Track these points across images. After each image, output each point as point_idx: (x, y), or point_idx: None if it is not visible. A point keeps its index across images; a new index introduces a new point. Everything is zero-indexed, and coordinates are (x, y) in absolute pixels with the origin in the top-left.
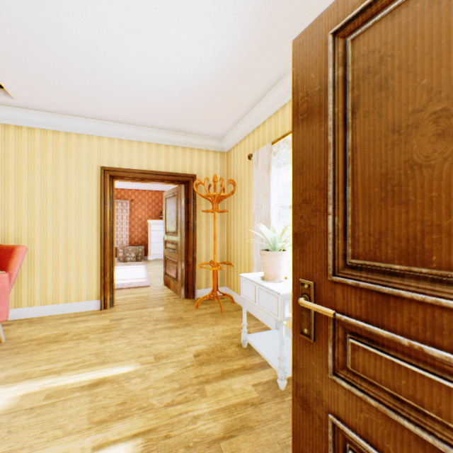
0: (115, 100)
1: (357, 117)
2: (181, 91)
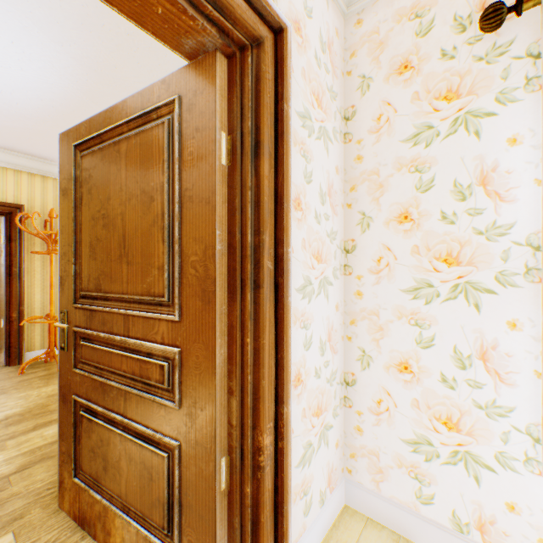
0: None
1: (83, 205)
2: None
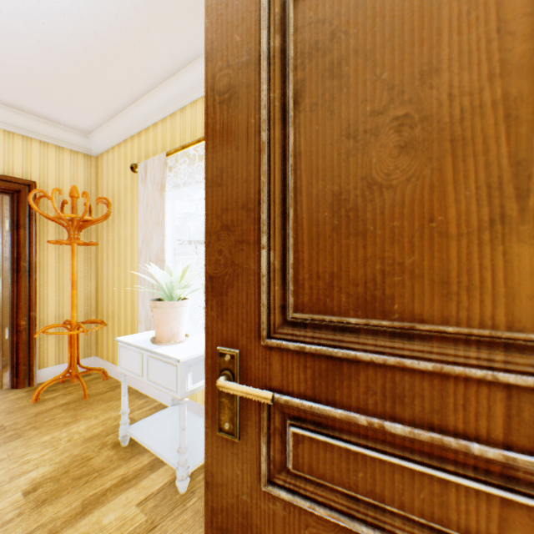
0: None
1: (302, 109)
2: None
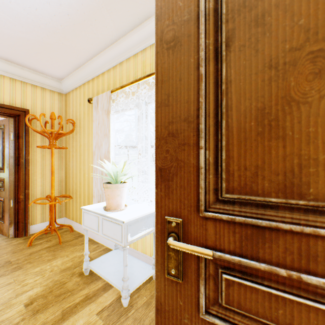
0: None
1: (232, 50)
2: (7, 10)
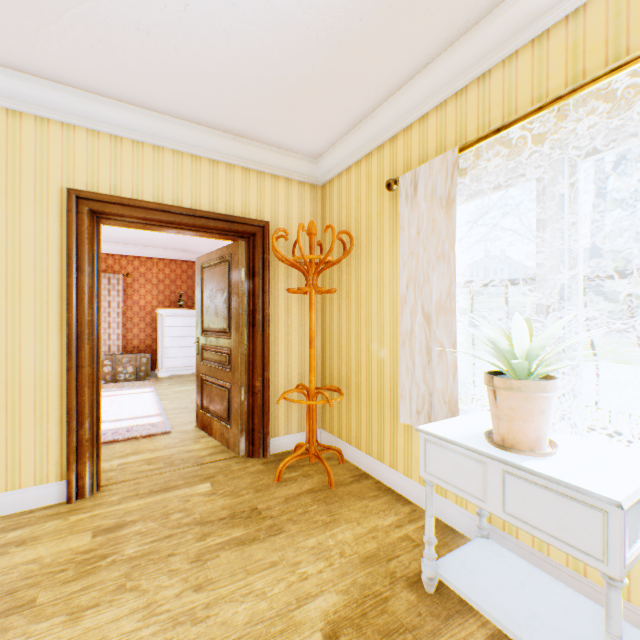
0: (107, 27)
1: None
2: (269, 18)
